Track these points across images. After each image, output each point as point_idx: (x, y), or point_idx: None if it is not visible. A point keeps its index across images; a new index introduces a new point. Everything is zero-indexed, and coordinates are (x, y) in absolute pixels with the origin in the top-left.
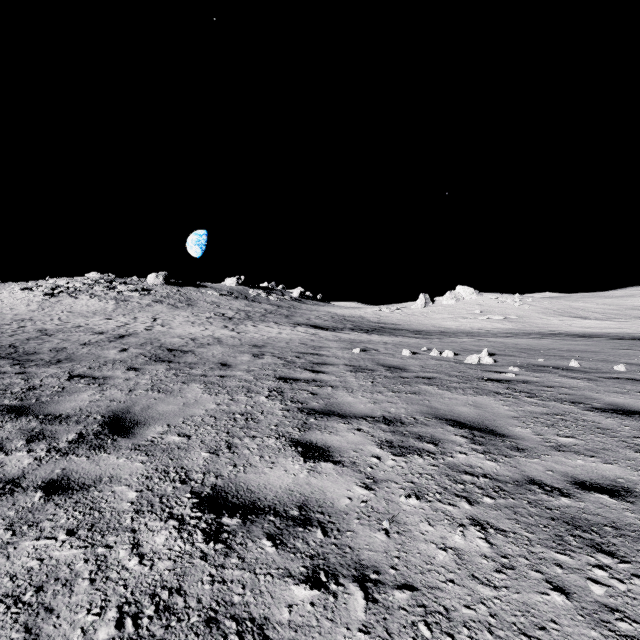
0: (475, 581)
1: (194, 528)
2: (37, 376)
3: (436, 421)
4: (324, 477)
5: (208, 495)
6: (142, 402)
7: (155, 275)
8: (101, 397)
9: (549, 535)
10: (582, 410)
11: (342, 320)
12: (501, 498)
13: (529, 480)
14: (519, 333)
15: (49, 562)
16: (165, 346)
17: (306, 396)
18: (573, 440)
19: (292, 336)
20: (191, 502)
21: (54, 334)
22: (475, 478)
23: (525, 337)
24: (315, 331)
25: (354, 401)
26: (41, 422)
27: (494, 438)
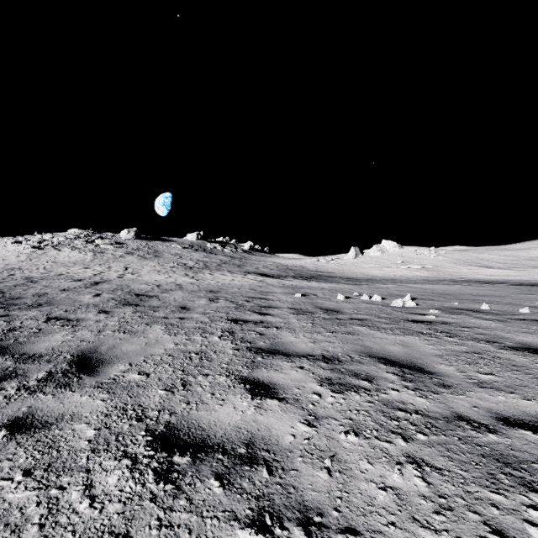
0: (416, 524)
1: (146, 467)
2: (18, 318)
3: (369, 359)
4: (270, 414)
5: (161, 433)
6: (109, 342)
7: (127, 231)
8: (73, 337)
9: (482, 473)
10: (497, 349)
11: (286, 269)
12: (433, 434)
13: (457, 416)
14: (435, 280)
15: (2, 505)
16: (133, 291)
17: (254, 336)
18: (493, 377)
19: (243, 283)
20: (145, 440)
21: (38, 281)
22: (408, 414)
23: (440, 283)
24: (263, 278)
25: (296, 341)
26: (16, 361)
27: (422, 375)
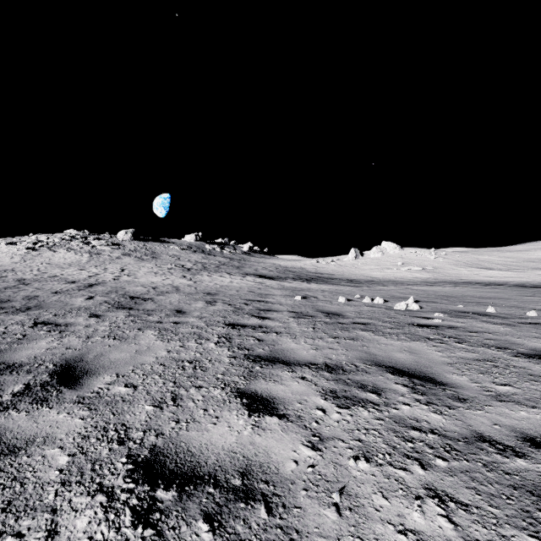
0: None
1: (123, 506)
2: (3, 323)
3: (376, 368)
4: (269, 434)
5: (145, 459)
6: (96, 349)
7: (124, 232)
8: (58, 344)
9: (516, 510)
10: (510, 356)
11: (285, 271)
12: (454, 460)
13: (478, 436)
14: (436, 282)
15: None
16: (128, 294)
17: (252, 342)
18: (510, 388)
19: (242, 285)
20: (125, 469)
21: (30, 283)
22: (423, 434)
23: (442, 285)
24: (262, 280)
25: (297, 347)
26: None
27: (434, 387)
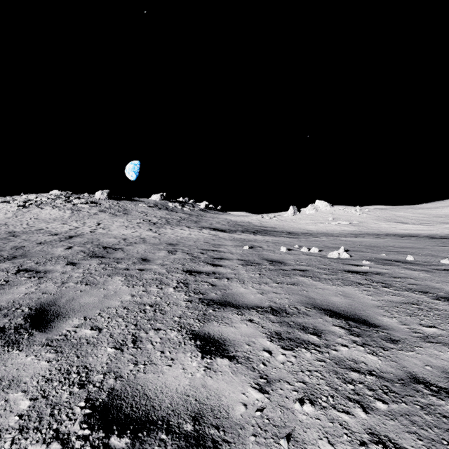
0: None
1: None
2: None
3: (315, 311)
4: (219, 377)
5: (102, 403)
6: (69, 294)
7: (101, 192)
8: (36, 289)
9: None
10: (432, 299)
11: (235, 224)
12: (393, 402)
13: (413, 378)
14: (361, 234)
15: None
16: (102, 244)
17: (206, 287)
18: (436, 330)
19: (199, 236)
20: (83, 414)
21: (19, 235)
22: (362, 376)
23: (366, 237)
24: (216, 233)
25: (246, 292)
26: None
27: (368, 328)
